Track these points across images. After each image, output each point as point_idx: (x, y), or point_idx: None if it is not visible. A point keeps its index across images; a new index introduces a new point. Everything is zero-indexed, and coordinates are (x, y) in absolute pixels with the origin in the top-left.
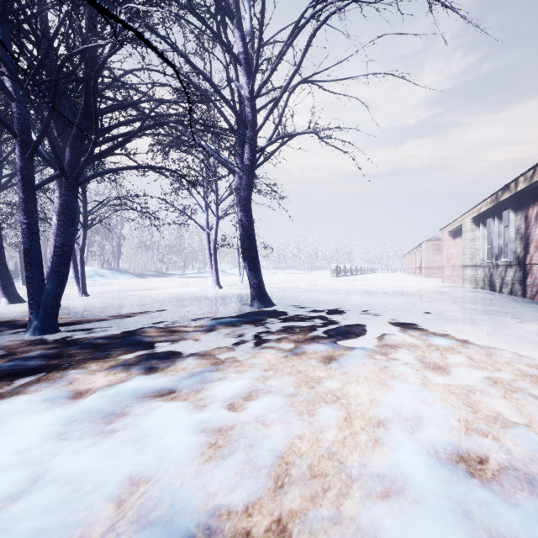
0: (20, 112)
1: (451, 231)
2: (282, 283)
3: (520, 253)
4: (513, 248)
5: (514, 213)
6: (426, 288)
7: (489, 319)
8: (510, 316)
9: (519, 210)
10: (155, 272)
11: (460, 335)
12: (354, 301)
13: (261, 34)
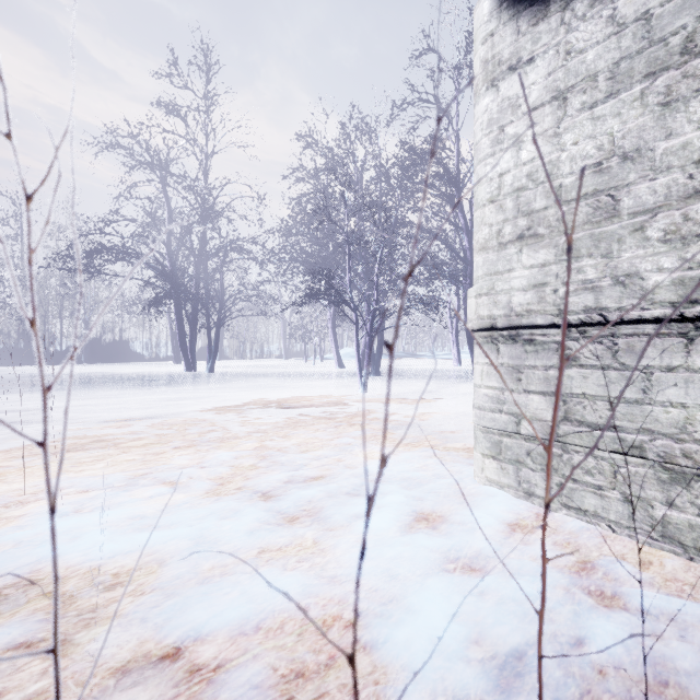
0: (367, 288)
1: None
2: None
3: None
4: None
5: None
6: None
7: None
8: None
9: None
10: (404, 353)
11: None
12: None
13: (472, 221)
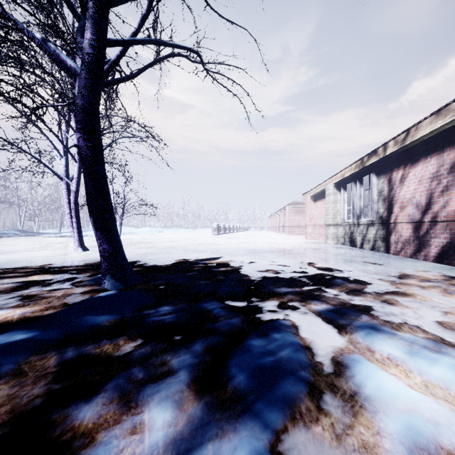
0: None
1: (313, 195)
2: (165, 242)
3: (383, 213)
4: (375, 208)
5: (377, 177)
6: (299, 245)
7: (412, 288)
8: (424, 281)
9: (381, 174)
10: (18, 231)
11: (452, 342)
12: (244, 265)
13: None
